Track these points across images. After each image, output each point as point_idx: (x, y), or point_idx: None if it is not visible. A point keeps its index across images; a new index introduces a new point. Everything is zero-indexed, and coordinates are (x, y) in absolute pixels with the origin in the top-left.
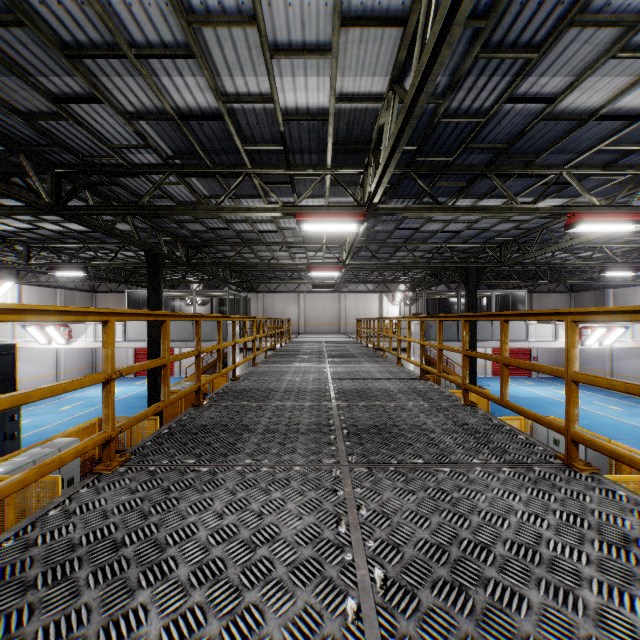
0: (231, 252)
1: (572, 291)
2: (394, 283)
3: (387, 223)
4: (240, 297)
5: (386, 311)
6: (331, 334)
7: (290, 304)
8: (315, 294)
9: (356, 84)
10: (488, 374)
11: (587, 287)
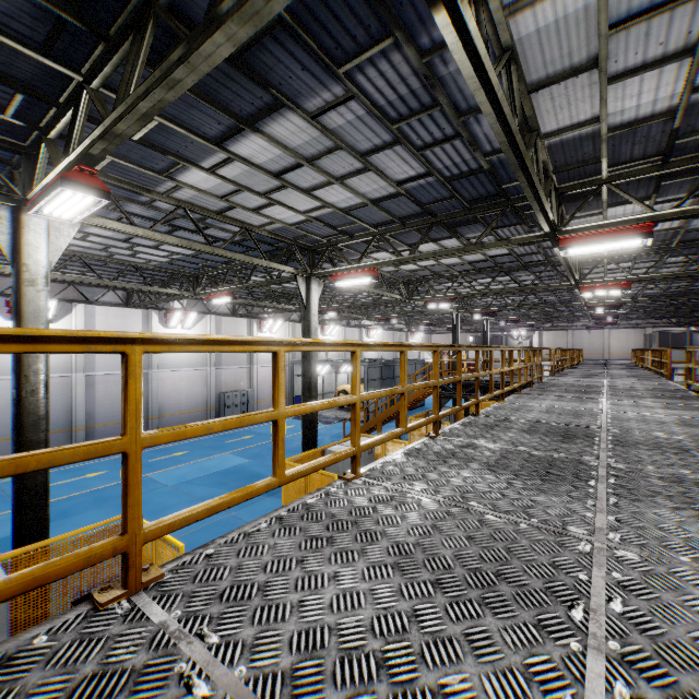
0: None
1: None
2: None
3: None
4: None
5: None
6: None
7: None
8: None
9: (561, 6)
10: None
11: None
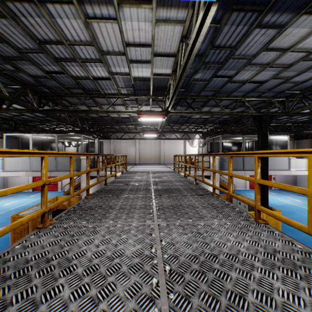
0: (82, 105)
1: (294, 139)
2: (196, 132)
3: (208, 68)
4: (94, 140)
5: (188, 150)
6: (155, 164)
7: (130, 146)
8: (145, 140)
9: None
10: (247, 187)
11: (305, 136)
